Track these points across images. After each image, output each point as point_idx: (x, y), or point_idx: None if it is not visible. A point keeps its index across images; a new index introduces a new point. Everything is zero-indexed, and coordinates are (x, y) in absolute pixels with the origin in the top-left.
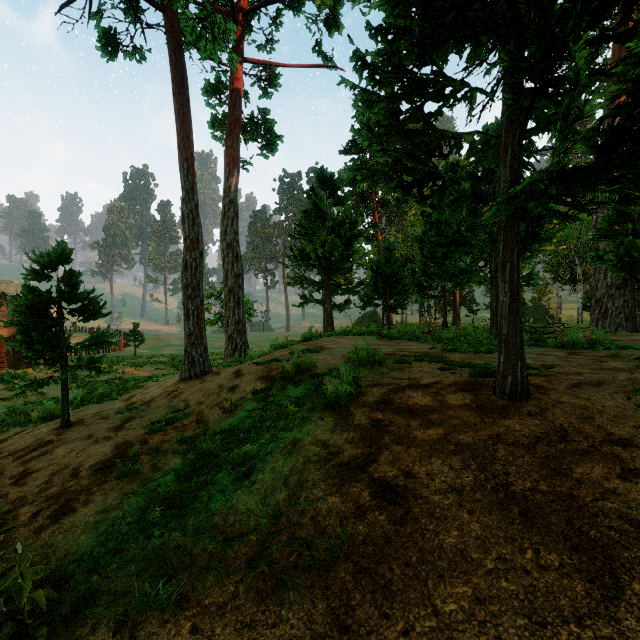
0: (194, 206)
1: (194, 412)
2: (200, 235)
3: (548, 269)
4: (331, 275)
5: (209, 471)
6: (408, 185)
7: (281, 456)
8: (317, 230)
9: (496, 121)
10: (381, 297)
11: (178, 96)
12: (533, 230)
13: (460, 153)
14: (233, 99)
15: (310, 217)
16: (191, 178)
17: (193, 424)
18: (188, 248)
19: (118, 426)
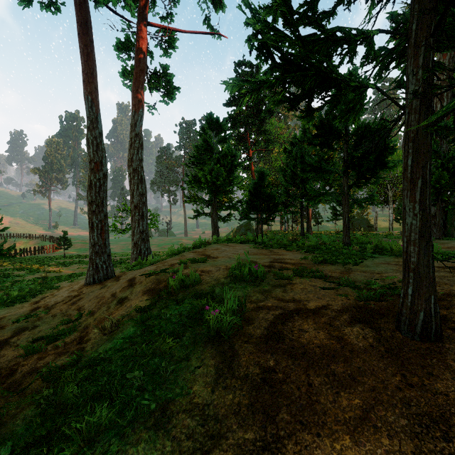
0: (98, 134)
1: (81, 326)
2: (104, 159)
3: (369, 193)
4: (217, 195)
5: (47, 453)
6: (295, 98)
7: (144, 431)
8: (206, 161)
9: (349, 72)
10: (256, 212)
11: (82, 36)
12: (382, 159)
13: (351, 63)
14: (139, 54)
15: (201, 151)
16: (95, 109)
17: (74, 343)
18: (92, 170)
19: (3, 341)
